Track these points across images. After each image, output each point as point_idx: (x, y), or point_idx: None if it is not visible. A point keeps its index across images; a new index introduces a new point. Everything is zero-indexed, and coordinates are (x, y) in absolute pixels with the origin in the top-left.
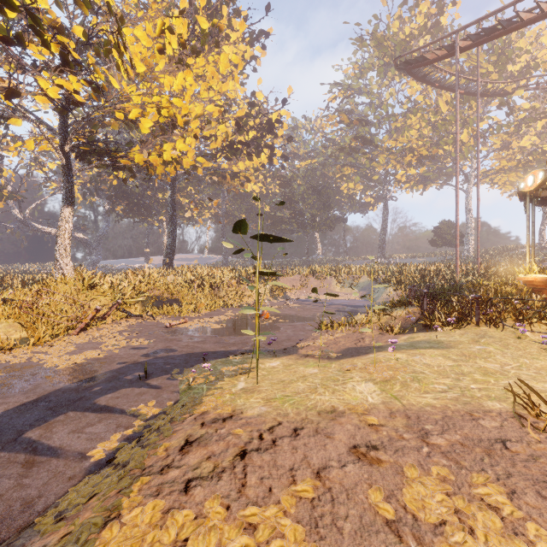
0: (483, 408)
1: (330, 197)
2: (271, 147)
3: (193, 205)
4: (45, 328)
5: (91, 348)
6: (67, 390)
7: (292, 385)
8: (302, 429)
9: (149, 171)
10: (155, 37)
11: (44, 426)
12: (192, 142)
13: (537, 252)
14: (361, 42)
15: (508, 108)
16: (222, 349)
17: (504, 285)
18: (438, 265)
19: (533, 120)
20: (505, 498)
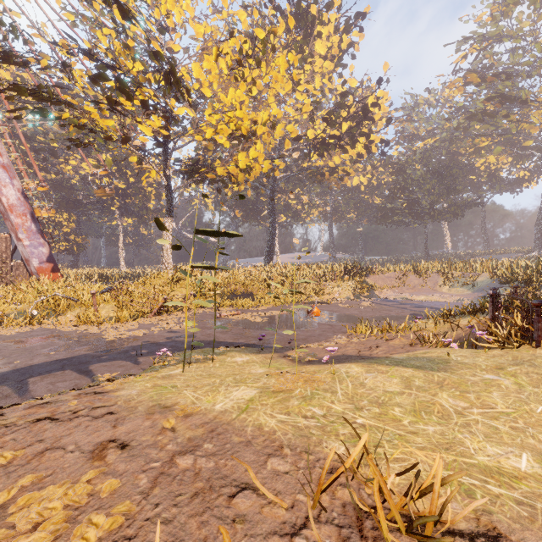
0: (310, 447)
1: (456, 179)
2: (366, 134)
3: (300, 205)
4: (130, 311)
5: (145, 328)
6: (89, 355)
7: (205, 379)
8: (113, 414)
9: (233, 180)
10: (233, 61)
11: (45, 375)
12: (261, 147)
13: None
14: None
15: None
16: (229, 341)
17: None
18: None
19: None
20: (97, 536)
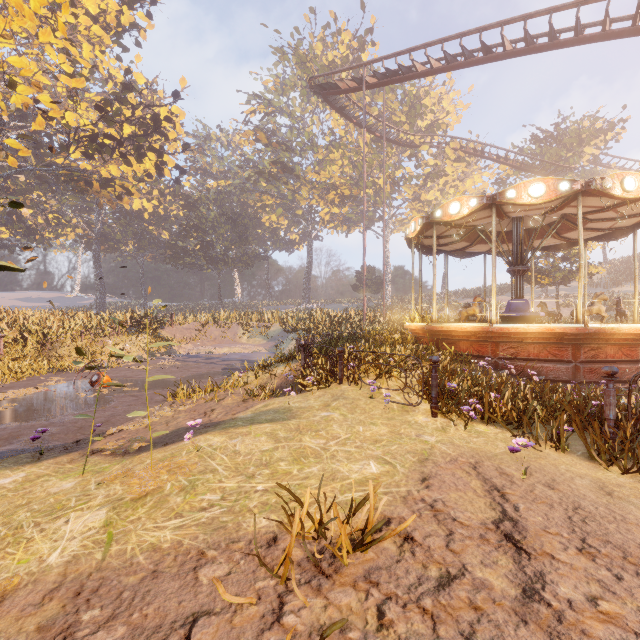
0: (234, 535)
1: (247, 229)
2: (158, 151)
3: (43, 219)
4: None
5: None
6: None
7: None
8: None
9: None
10: None
11: None
12: None
13: (439, 300)
14: (282, 54)
15: (417, 161)
16: None
17: (396, 334)
18: (350, 312)
19: (436, 176)
20: None
